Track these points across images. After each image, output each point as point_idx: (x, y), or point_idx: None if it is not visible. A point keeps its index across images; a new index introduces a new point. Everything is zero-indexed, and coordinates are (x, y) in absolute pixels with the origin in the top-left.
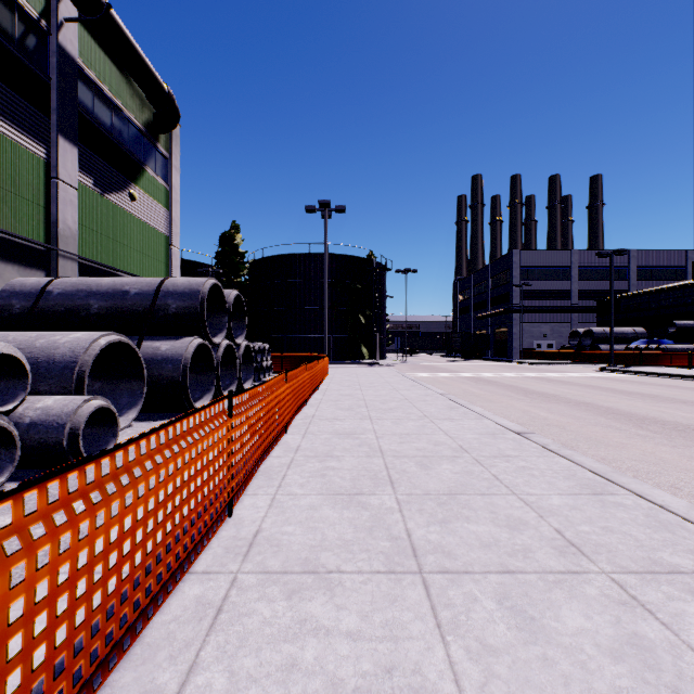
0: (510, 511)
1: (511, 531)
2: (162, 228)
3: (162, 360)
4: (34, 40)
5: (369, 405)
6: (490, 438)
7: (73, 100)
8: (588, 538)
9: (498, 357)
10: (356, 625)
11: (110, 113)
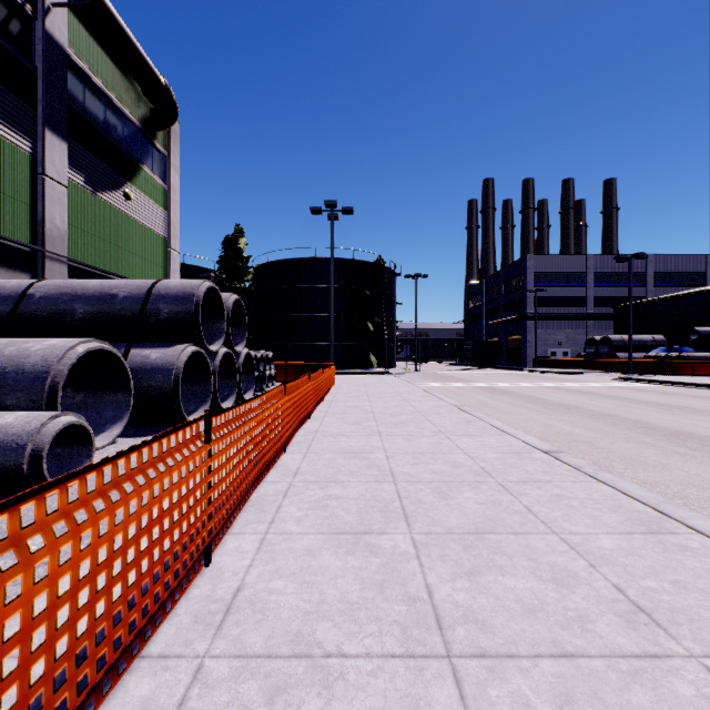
0: (552, 557)
1: (559, 589)
2: (159, 230)
3: (151, 370)
4: (18, 26)
5: (378, 418)
6: (515, 458)
7: (61, 91)
8: (658, 599)
9: (511, 365)
10: None
11: (102, 107)
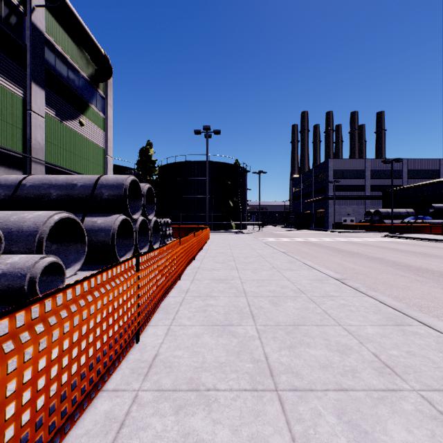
0: (338, 338)
1: (341, 355)
2: (101, 144)
3: (98, 230)
4: (15, 19)
5: (236, 259)
6: (319, 283)
7: (41, 59)
8: (398, 360)
9: (318, 228)
10: (228, 438)
11: (66, 68)
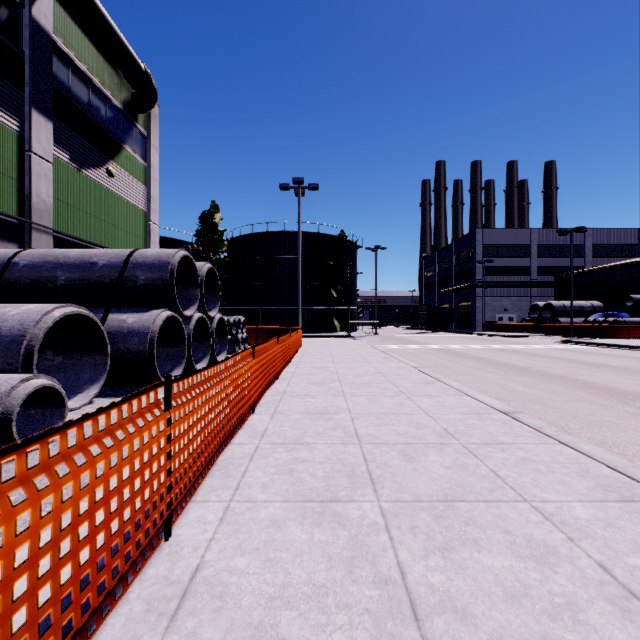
0: (528, 529)
1: (540, 568)
2: (140, 204)
3: (128, 333)
4: (6, 12)
5: (342, 379)
6: (476, 419)
7: (47, 74)
8: None
9: (461, 329)
10: None
11: (87, 90)
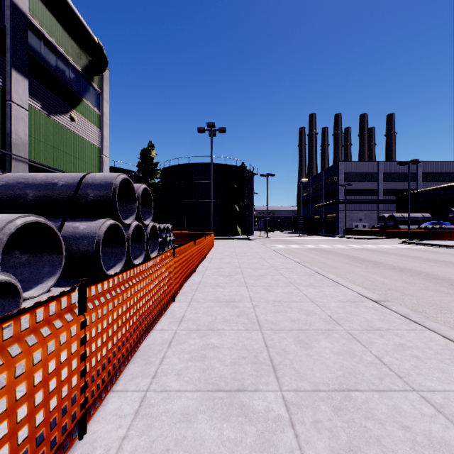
0: (425, 425)
1: None
2: (95, 142)
3: (79, 237)
4: None
5: (244, 272)
6: (353, 307)
7: (24, 44)
8: None
9: (328, 233)
10: None
11: (55, 57)
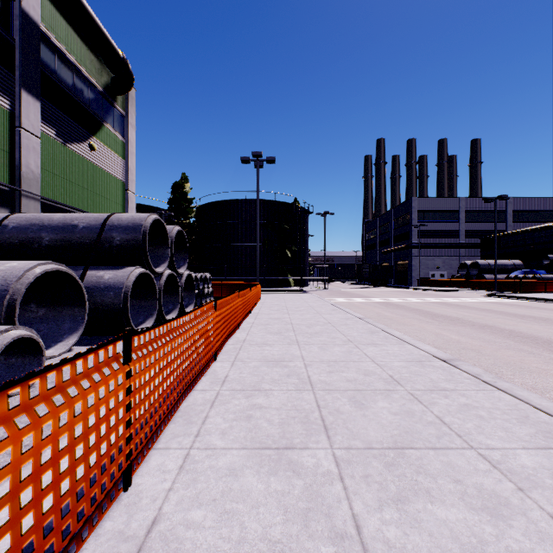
0: (477, 478)
1: (494, 521)
2: (119, 175)
3: (104, 288)
4: None
5: (296, 328)
6: (418, 366)
7: (35, 59)
8: None
9: (399, 284)
10: None
11: (71, 74)
